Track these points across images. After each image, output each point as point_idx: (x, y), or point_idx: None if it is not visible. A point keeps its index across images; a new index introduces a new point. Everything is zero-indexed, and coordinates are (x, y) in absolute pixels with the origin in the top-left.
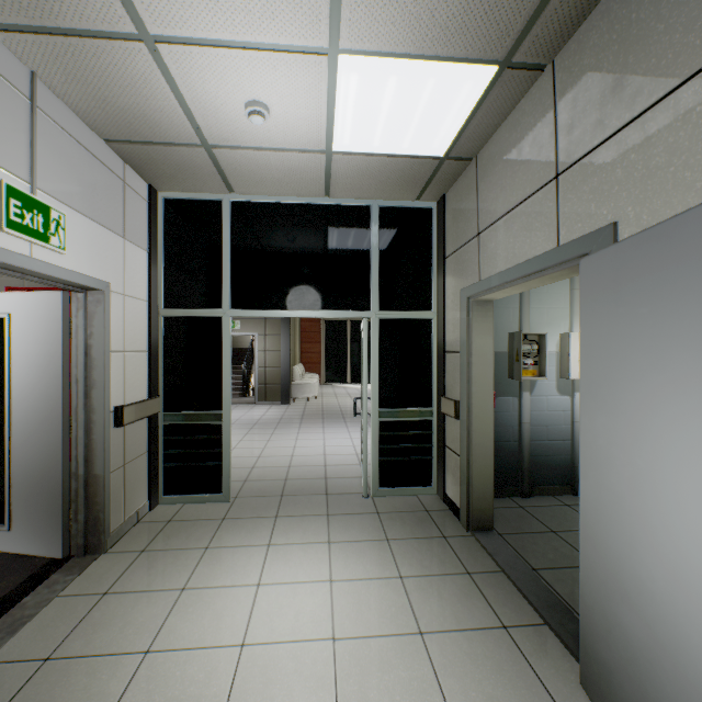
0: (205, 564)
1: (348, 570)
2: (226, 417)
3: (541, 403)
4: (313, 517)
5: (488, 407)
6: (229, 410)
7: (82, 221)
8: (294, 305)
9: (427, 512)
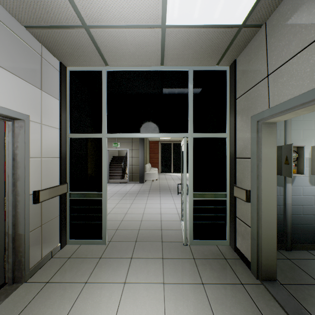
0: (82, 298)
1: (177, 314)
2: (104, 195)
3: (298, 190)
4: (153, 259)
5: (273, 196)
6: (106, 191)
7: (5, 73)
8: (143, 130)
9: (225, 260)
